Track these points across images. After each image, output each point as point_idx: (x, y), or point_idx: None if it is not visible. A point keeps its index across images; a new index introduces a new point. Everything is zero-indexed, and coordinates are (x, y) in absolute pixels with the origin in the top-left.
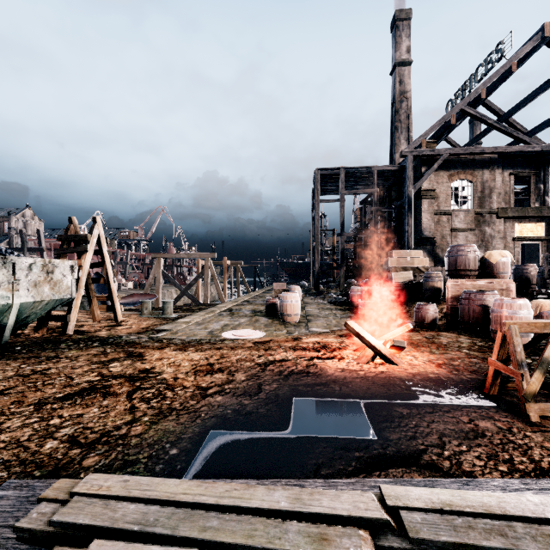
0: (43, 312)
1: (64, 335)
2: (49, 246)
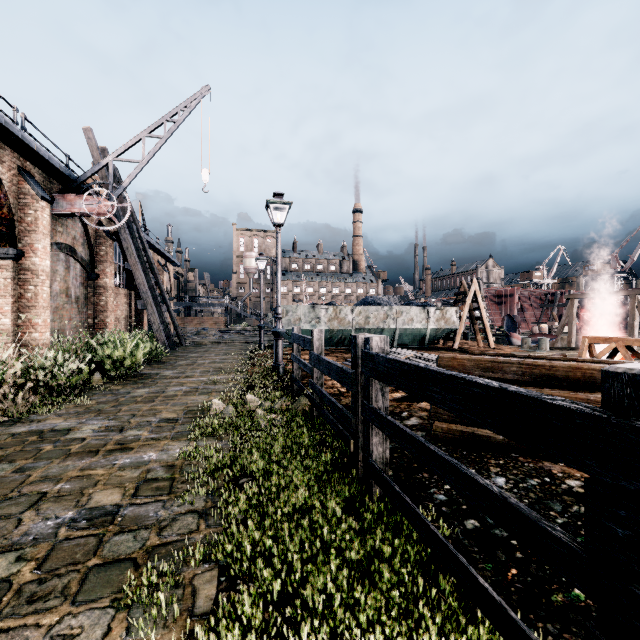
0: (442, 334)
1: (452, 348)
2: (494, 293)
